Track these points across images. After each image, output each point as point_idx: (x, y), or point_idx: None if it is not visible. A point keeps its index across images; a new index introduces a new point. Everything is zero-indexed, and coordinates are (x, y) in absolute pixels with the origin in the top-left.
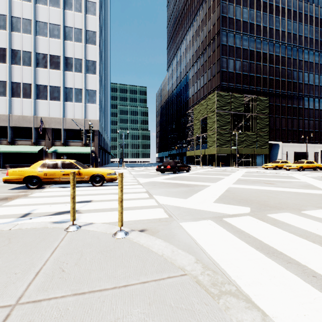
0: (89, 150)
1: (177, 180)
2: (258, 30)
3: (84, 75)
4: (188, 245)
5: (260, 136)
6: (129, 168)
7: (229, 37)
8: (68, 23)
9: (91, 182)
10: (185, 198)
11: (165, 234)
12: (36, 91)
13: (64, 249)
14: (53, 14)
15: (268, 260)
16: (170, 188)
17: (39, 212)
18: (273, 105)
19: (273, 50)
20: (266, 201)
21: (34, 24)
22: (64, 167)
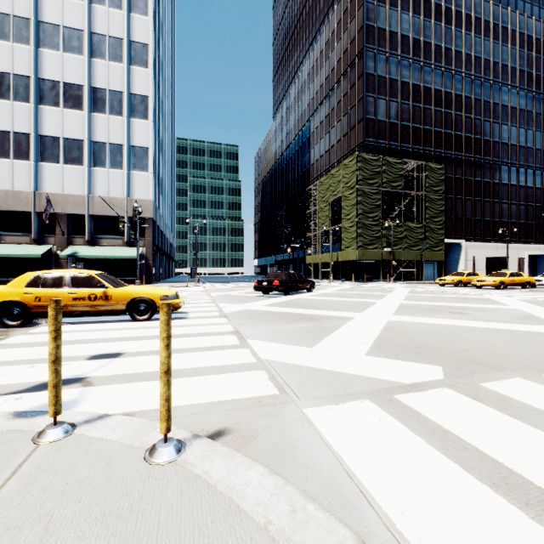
0: (135, 253)
1: (293, 307)
2: (427, 52)
3: (126, 121)
4: (329, 481)
5: (431, 229)
6: (206, 284)
7: (378, 62)
8: (98, 27)
9: (129, 314)
10: (311, 346)
11: (273, 444)
12: (40, 148)
13: (4, 510)
14: (69, 10)
15: (541, 532)
16: (280, 323)
17: (0, 384)
18: (452, 179)
19: (452, 85)
20: (467, 351)
21: (35, 27)
22: (76, 285)
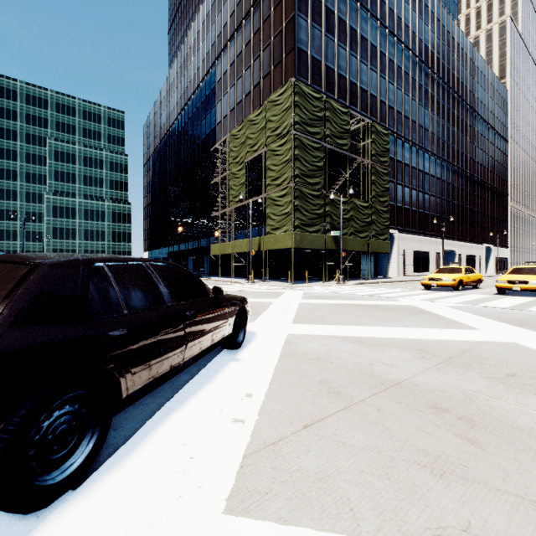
0: None
1: None
2: None
3: None
4: None
5: (378, 212)
6: None
7: None
8: None
9: None
10: None
11: None
12: None
13: None
14: None
15: None
16: None
17: None
18: None
19: (386, 46)
20: None
21: None
22: None
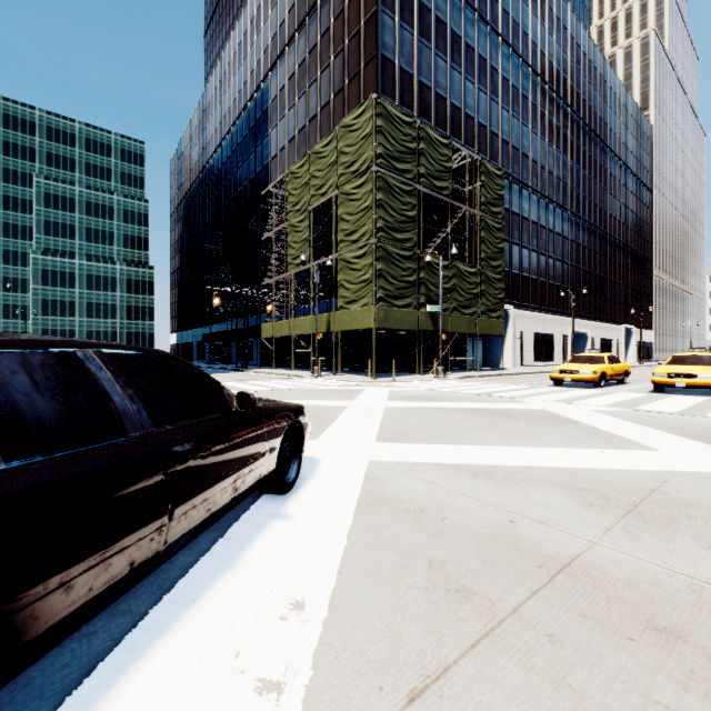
0: None
1: None
2: None
3: None
4: None
5: (488, 280)
6: None
7: None
8: None
9: None
10: None
11: None
12: None
13: None
14: None
15: None
16: None
17: None
18: None
19: (499, 59)
20: None
21: None
22: None
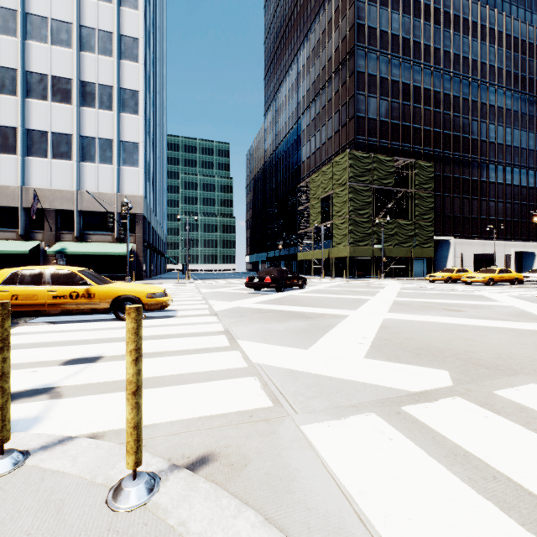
0: (125, 250)
1: (285, 304)
2: (416, 51)
3: (116, 115)
4: (337, 530)
5: (421, 226)
6: (197, 281)
7: (369, 61)
8: (87, 20)
9: (113, 312)
10: (305, 348)
11: (267, 476)
12: (27, 142)
13: None
14: (58, 2)
15: None
16: (273, 322)
17: None
18: (441, 177)
19: (441, 84)
20: (471, 352)
21: (22, 18)
22: (57, 282)
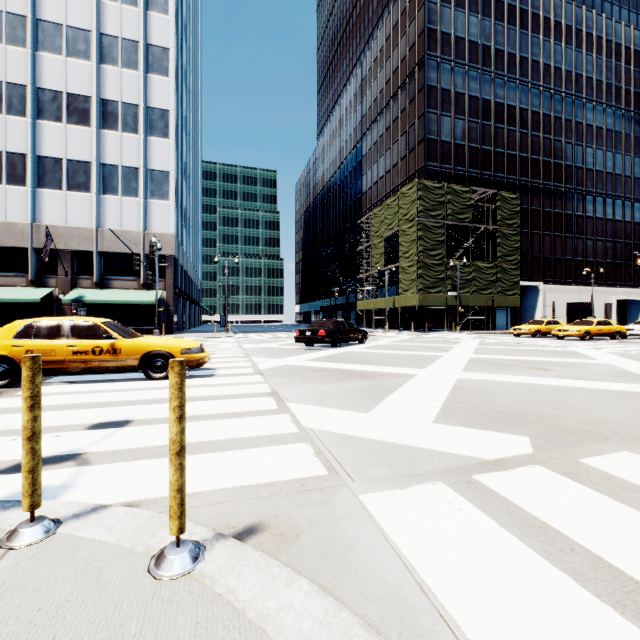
0: (153, 298)
1: (342, 362)
2: (498, 61)
3: (143, 139)
4: (397, 600)
5: (504, 270)
6: (238, 335)
7: (442, 73)
8: (109, 27)
9: (143, 371)
10: (365, 411)
11: (321, 546)
12: (38, 171)
13: None
14: (74, 6)
15: None
16: (328, 382)
17: None
18: (528, 211)
19: (528, 100)
20: (557, 416)
21: (32, 26)
22: (77, 336)
